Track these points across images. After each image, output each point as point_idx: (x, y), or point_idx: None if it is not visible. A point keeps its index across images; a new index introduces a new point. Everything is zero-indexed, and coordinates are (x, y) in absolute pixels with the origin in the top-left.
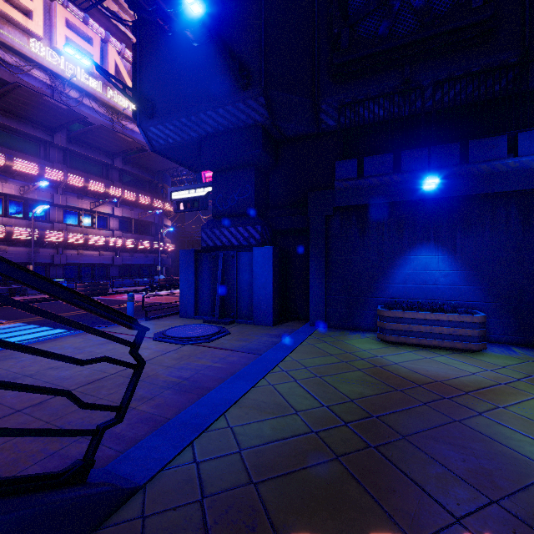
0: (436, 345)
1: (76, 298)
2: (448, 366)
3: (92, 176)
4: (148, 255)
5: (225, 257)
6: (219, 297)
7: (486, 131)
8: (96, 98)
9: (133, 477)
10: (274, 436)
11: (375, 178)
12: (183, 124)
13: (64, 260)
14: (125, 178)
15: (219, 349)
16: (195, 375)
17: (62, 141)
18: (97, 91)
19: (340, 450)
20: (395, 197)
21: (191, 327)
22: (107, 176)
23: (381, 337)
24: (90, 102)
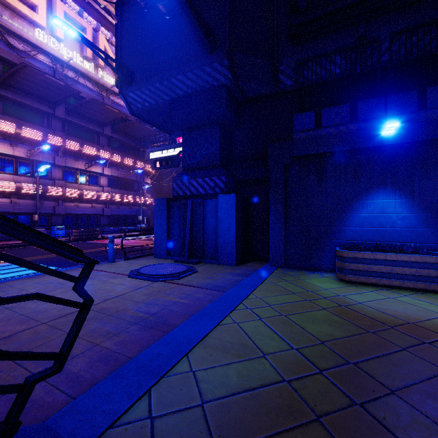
0: (397, 285)
1: None
2: (416, 307)
3: (86, 142)
4: (131, 207)
5: (193, 204)
6: (188, 240)
7: None
8: (89, 77)
9: None
10: (241, 385)
11: (332, 128)
12: (157, 89)
13: (63, 211)
14: (113, 143)
15: (187, 286)
16: (162, 311)
17: (62, 113)
18: (89, 71)
19: (320, 408)
20: (352, 144)
21: (163, 266)
22: (98, 142)
23: (340, 277)
24: (84, 81)
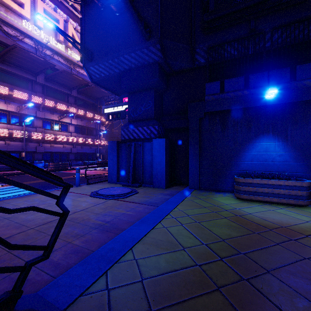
0: (276, 202)
1: (1, 156)
2: (287, 216)
3: (59, 101)
4: (91, 147)
5: (135, 145)
6: (132, 170)
7: (308, 59)
8: (61, 55)
9: (57, 302)
10: (168, 268)
11: (231, 92)
12: (110, 64)
13: (43, 150)
14: (78, 102)
15: (131, 202)
16: (114, 220)
17: (42, 80)
18: (61, 51)
19: (220, 282)
20: (246, 104)
21: (114, 188)
22: (67, 101)
23: (237, 196)
24: (58, 57)
